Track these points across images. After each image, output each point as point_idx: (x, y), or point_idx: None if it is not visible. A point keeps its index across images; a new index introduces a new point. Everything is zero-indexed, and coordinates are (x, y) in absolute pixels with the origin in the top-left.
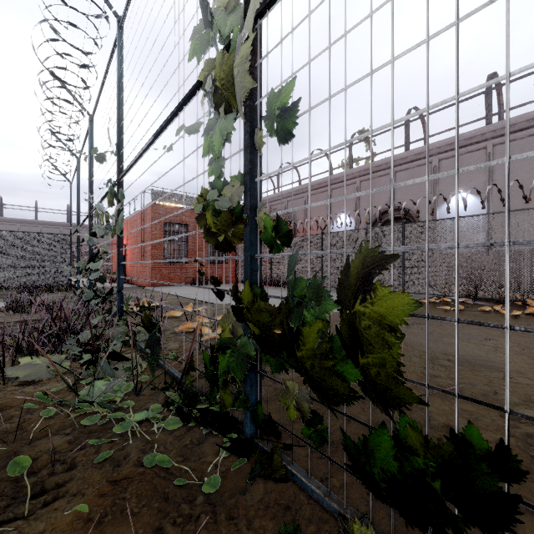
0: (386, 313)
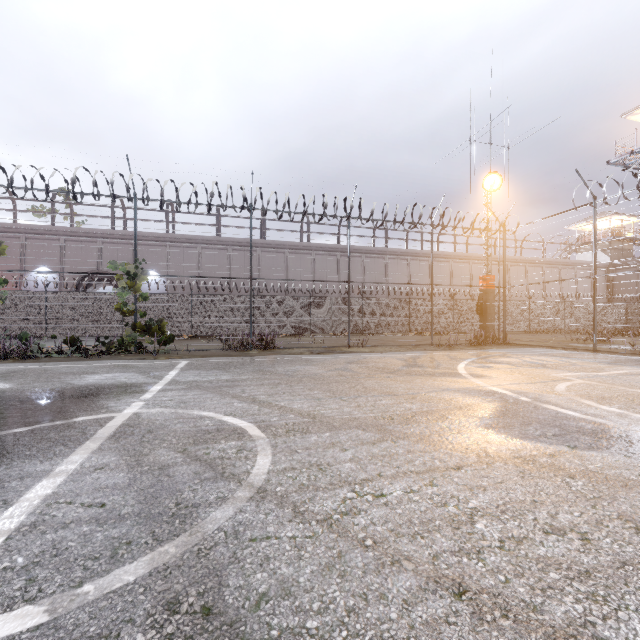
0: (164, 324)
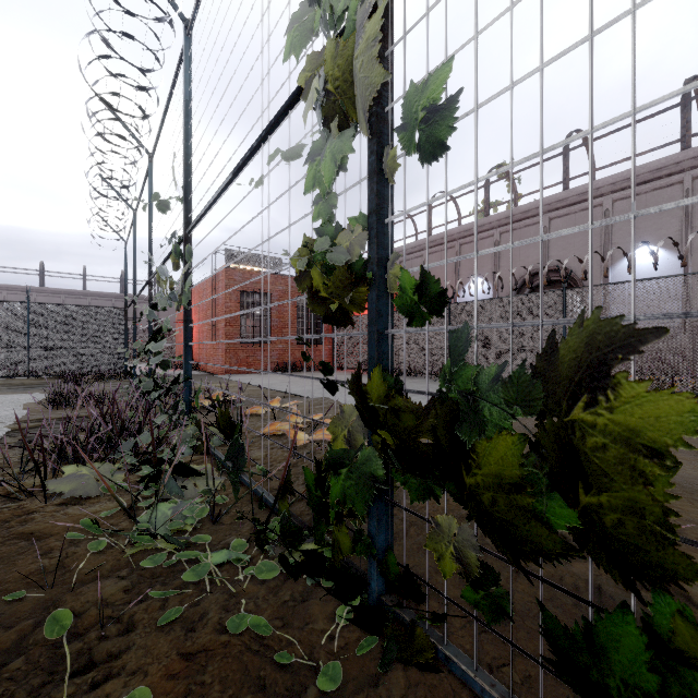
0: (642, 424)
